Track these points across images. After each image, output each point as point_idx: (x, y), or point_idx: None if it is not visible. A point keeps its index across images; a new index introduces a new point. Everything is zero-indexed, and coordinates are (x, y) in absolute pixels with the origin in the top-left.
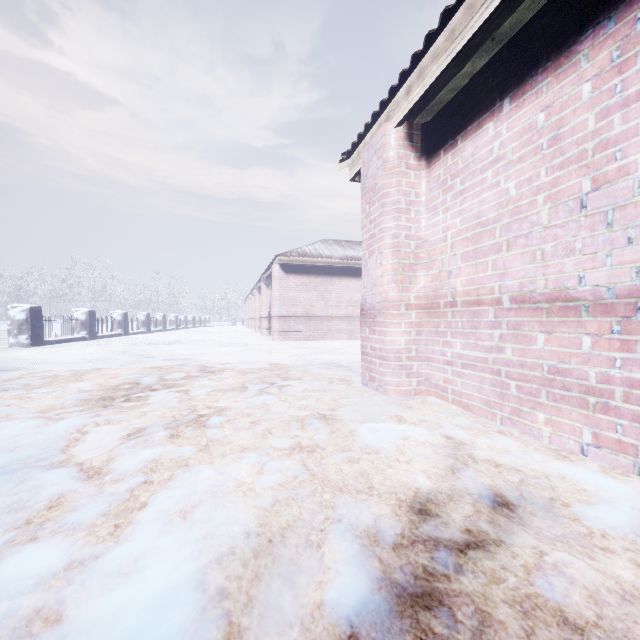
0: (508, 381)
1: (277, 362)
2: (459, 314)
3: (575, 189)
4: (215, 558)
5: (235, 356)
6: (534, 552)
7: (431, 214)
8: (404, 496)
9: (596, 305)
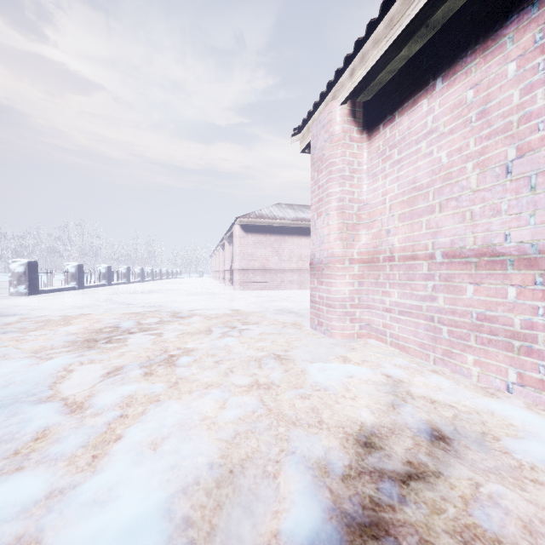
0: (440, 326)
1: (238, 309)
2: (396, 267)
3: (501, 157)
4: (181, 488)
5: (202, 303)
6: (470, 483)
7: (372, 180)
8: (350, 430)
9: (520, 259)
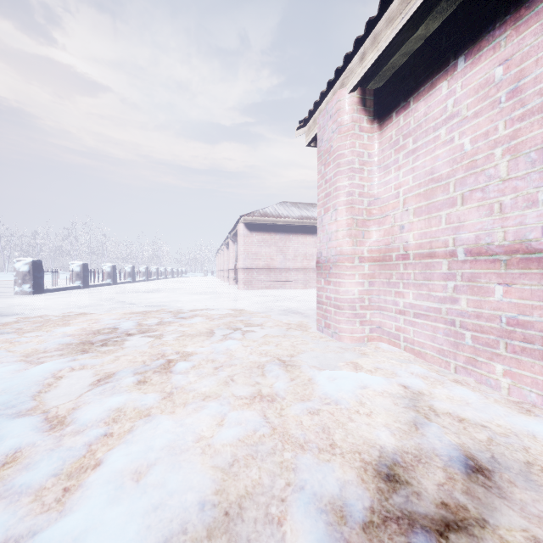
0: (463, 331)
1: (241, 309)
2: (411, 266)
3: (538, 140)
4: (164, 539)
5: (205, 303)
6: (526, 538)
7: (383, 173)
8: (369, 457)
9: None
